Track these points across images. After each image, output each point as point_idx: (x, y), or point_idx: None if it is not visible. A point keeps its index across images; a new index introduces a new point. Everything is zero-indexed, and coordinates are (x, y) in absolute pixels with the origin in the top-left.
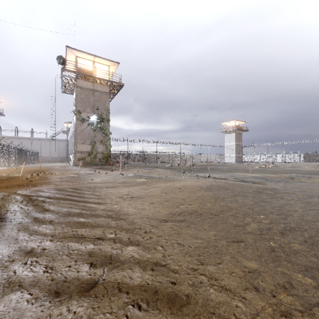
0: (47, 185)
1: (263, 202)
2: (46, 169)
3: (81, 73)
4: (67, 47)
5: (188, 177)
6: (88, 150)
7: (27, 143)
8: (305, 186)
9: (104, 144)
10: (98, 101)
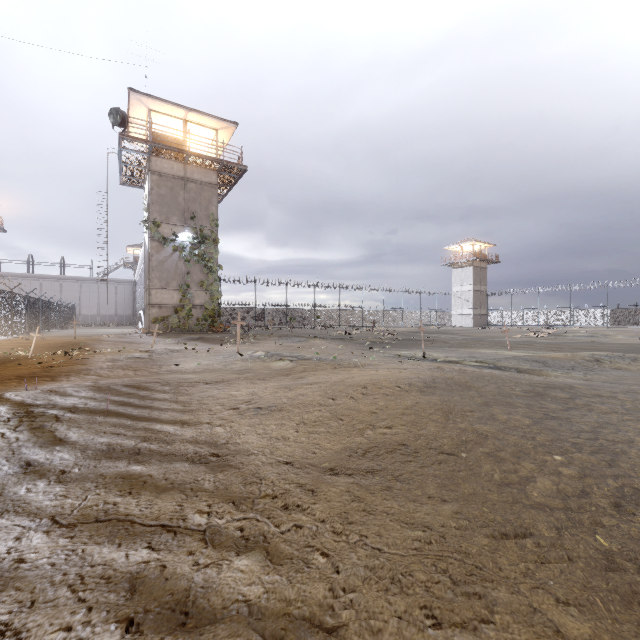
0: (80, 376)
1: (553, 420)
2: (86, 340)
3: (160, 144)
4: (131, 90)
5: (379, 359)
6: (174, 301)
7: (52, 288)
8: (630, 378)
9: (207, 290)
10: (194, 202)
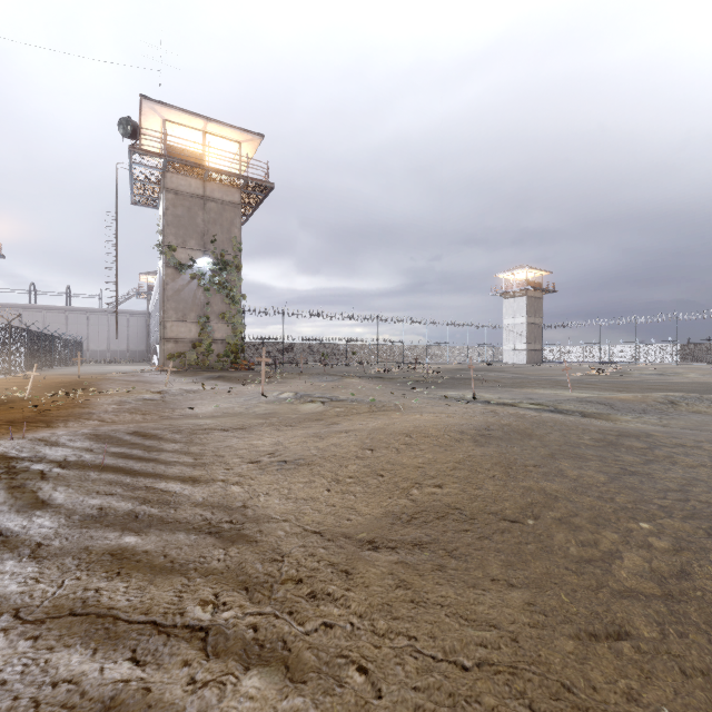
0: (80, 421)
1: (632, 476)
2: (92, 379)
3: (176, 158)
4: (143, 97)
5: (423, 401)
6: (192, 335)
7: (56, 320)
8: None
9: (229, 323)
10: (215, 224)
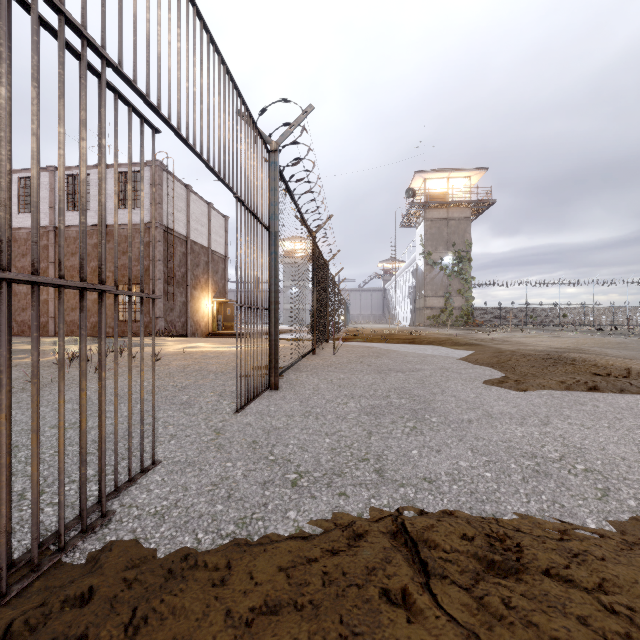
0: None
1: None
2: (399, 329)
3: (434, 202)
4: (416, 172)
5: None
6: (440, 305)
7: None
8: None
9: (463, 296)
10: (454, 234)
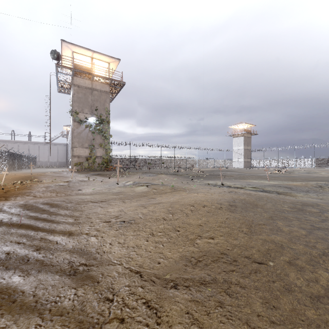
0: (23, 197)
1: (319, 230)
2: (37, 175)
3: (78, 70)
4: (62, 40)
5: (197, 186)
6: (86, 154)
7: (24, 147)
8: None
9: (104, 148)
10: (97, 101)
